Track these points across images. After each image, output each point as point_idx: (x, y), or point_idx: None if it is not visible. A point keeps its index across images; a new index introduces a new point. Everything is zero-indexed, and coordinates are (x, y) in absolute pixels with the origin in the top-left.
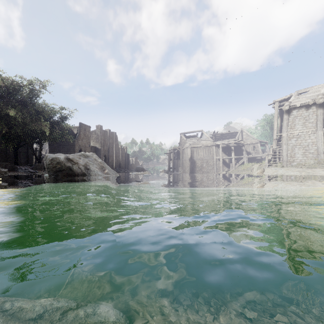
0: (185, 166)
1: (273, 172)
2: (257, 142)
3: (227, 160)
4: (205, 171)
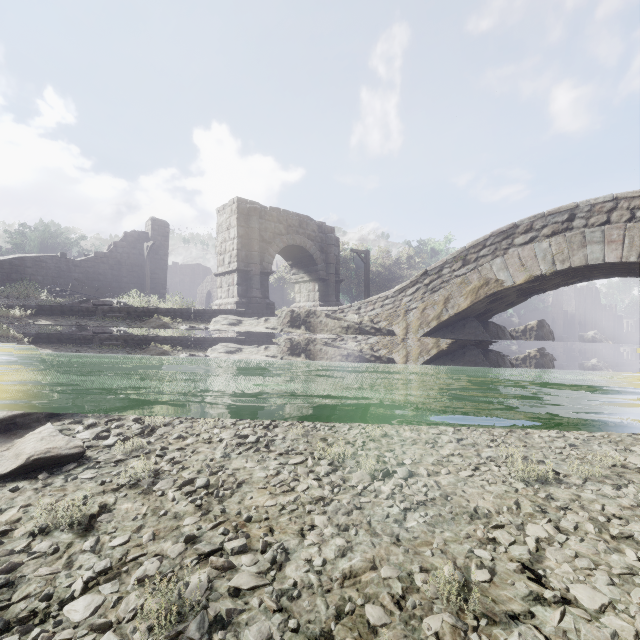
0: None
1: None
2: None
3: None
4: None
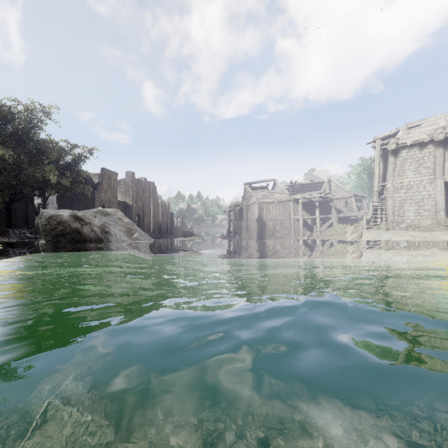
0: (250, 230)
1: (375, 237)
2: (351, 195)
3: (309, 220)
4: (278, 237)
